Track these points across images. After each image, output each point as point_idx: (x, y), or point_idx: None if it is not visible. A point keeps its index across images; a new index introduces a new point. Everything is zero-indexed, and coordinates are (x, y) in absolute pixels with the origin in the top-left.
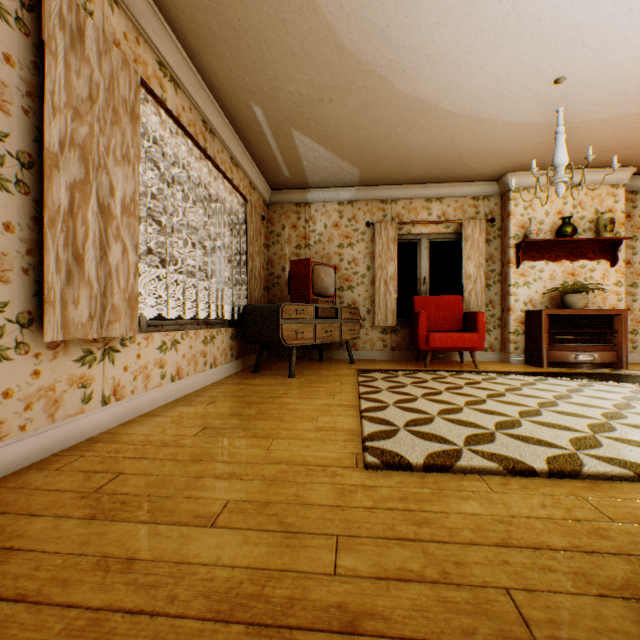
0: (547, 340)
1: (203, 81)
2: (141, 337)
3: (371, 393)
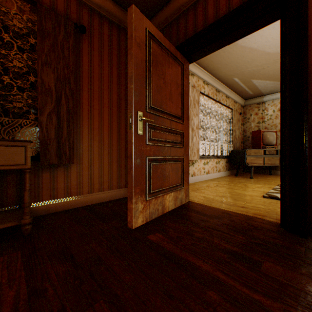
0: None
1: (215, 78)
2: (199, 160)
3: None
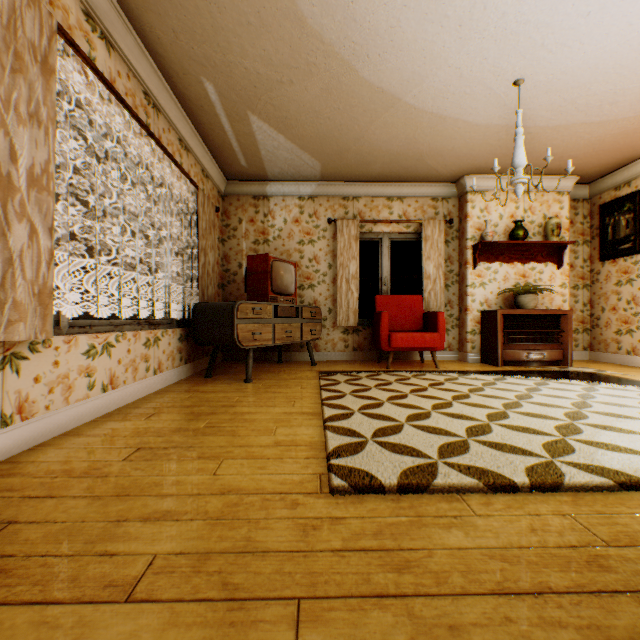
0: (502, 339)
1: (144, 45)
2: (60, 340)
3: (334, 398)
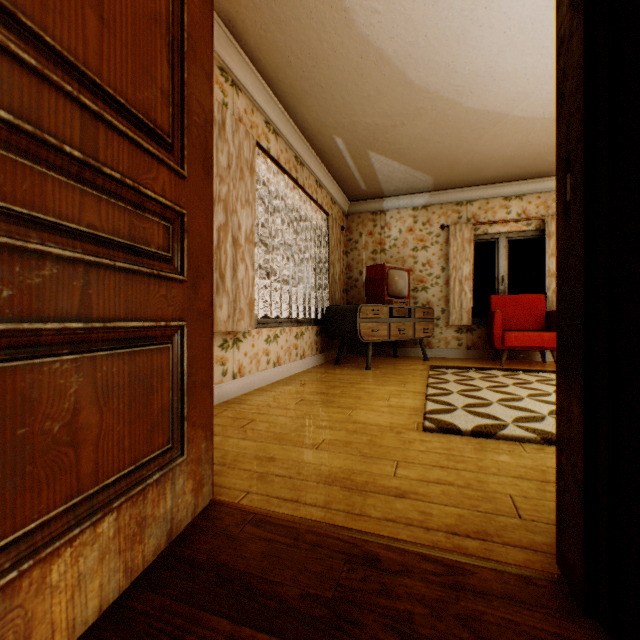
0: None
1: (296, 126)
2: (254, 331)
3: (438, 384)
